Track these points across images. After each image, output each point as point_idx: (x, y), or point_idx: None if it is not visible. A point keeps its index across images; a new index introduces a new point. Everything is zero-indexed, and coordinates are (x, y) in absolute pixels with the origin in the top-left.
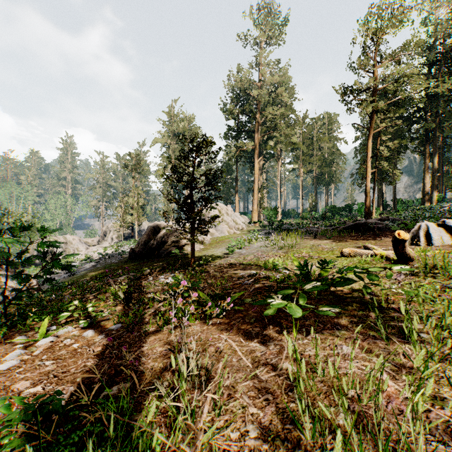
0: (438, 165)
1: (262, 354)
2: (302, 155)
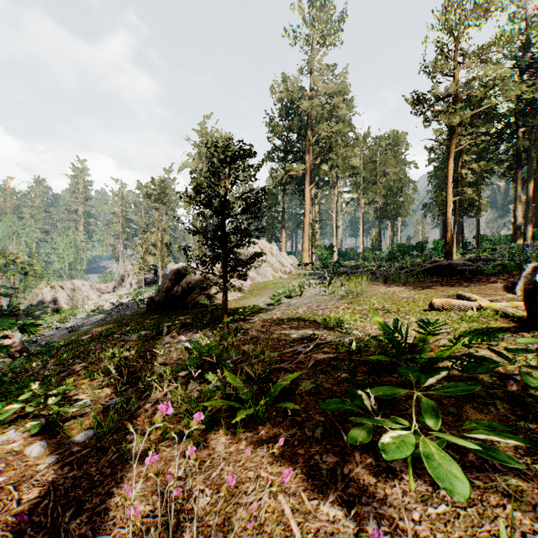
0: (533, 194)
1: None
2: (363, 182)
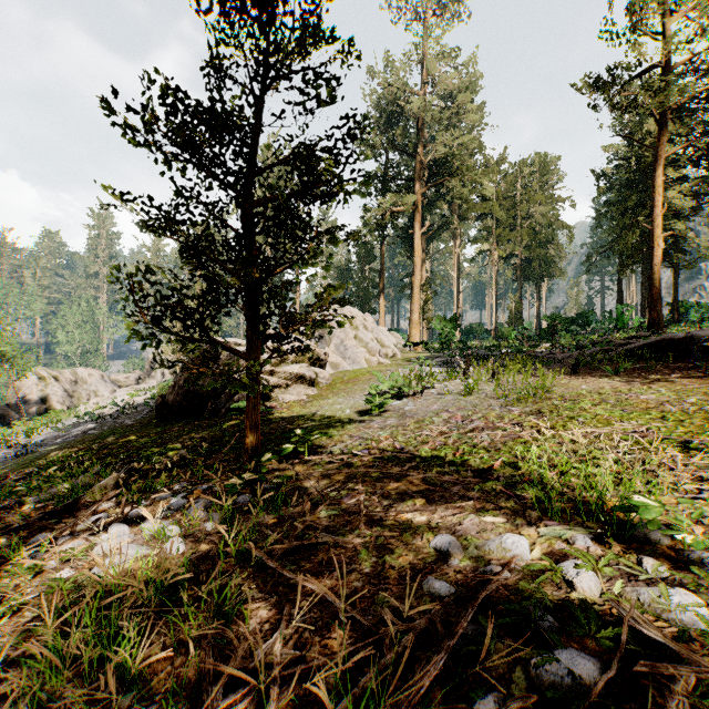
0: None
1: None
2: (497, 227)
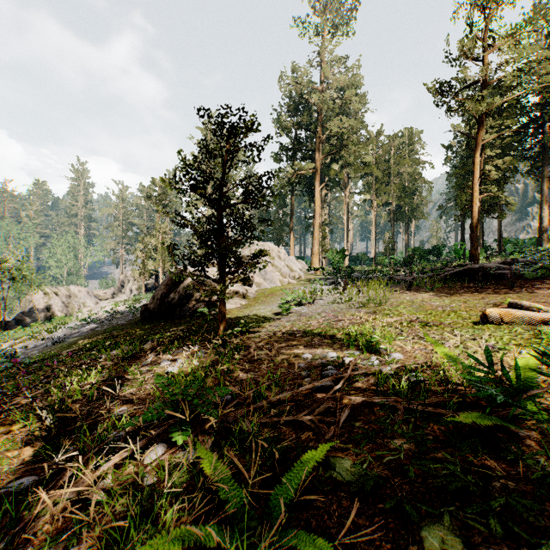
0: None
1: None
2: (376, 183)
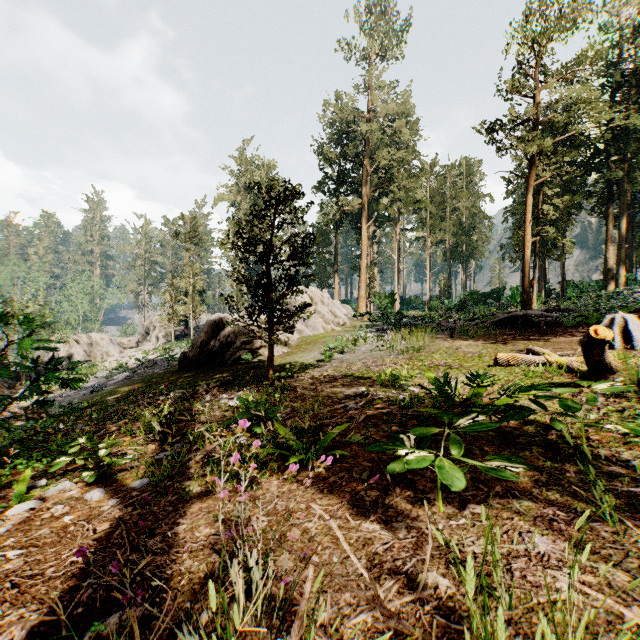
0: (627, 232)
1: (386, 548)
2: (430, 219)
